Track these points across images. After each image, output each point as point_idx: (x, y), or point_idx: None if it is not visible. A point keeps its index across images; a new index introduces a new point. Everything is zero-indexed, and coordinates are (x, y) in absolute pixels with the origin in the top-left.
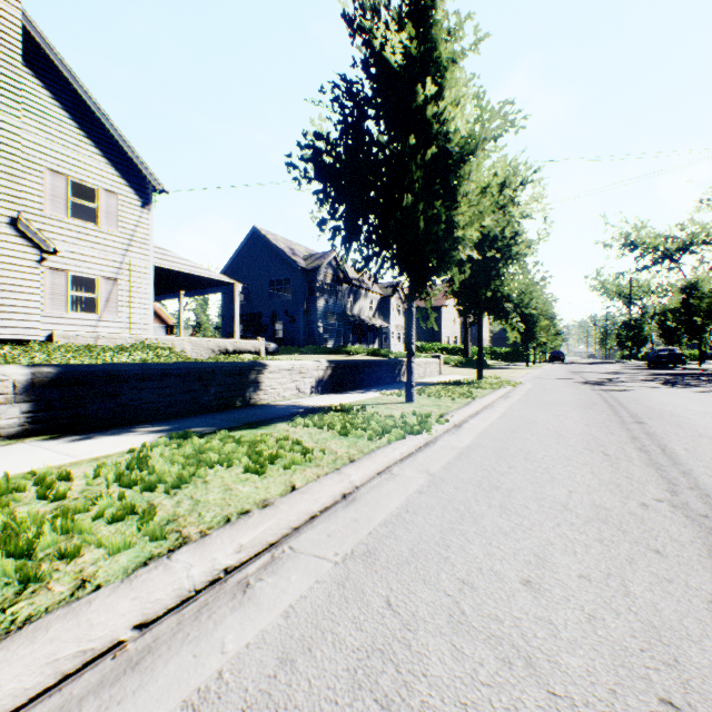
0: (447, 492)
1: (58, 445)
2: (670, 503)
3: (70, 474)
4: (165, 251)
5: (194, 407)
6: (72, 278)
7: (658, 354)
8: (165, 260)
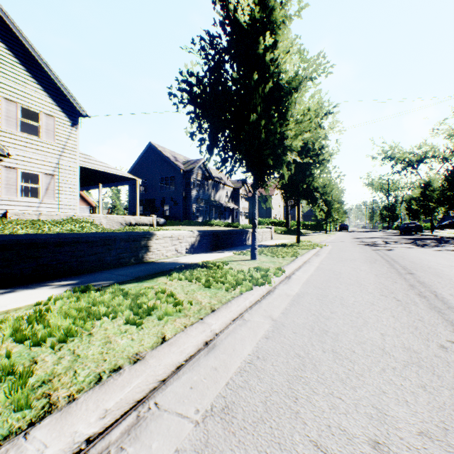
0: (288, 337)
1: None
2: None
3: None
4: (88, 157)
5: (99, 265)
6: (22, 174)
7: (406, 226)
8: (88, 163)
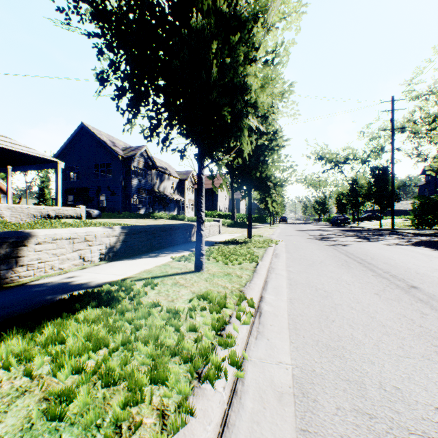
0: None
1: None
2: None
3: None
4: None
5: None
6: None
7: (337, 218)
8: None
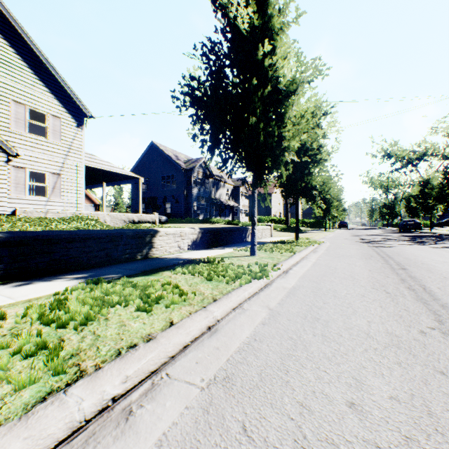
0: (283, 323)
1: (4, 289)
2: (440, 330)
3: (4, 314)
4: (92, 156)
5: (107, 260)
6: (30, 173)
7: (405, 223)
8: (92, 162)
